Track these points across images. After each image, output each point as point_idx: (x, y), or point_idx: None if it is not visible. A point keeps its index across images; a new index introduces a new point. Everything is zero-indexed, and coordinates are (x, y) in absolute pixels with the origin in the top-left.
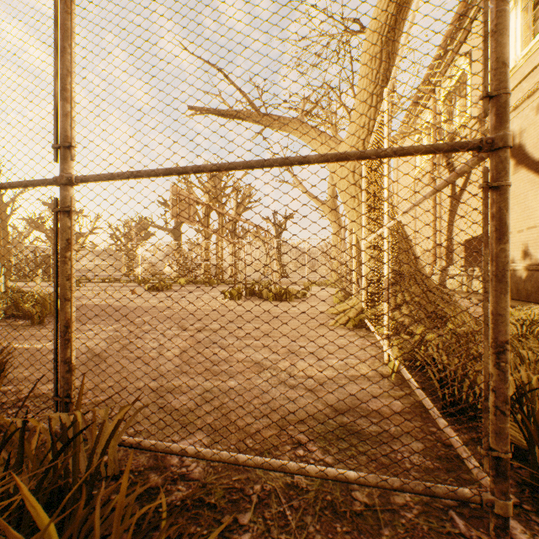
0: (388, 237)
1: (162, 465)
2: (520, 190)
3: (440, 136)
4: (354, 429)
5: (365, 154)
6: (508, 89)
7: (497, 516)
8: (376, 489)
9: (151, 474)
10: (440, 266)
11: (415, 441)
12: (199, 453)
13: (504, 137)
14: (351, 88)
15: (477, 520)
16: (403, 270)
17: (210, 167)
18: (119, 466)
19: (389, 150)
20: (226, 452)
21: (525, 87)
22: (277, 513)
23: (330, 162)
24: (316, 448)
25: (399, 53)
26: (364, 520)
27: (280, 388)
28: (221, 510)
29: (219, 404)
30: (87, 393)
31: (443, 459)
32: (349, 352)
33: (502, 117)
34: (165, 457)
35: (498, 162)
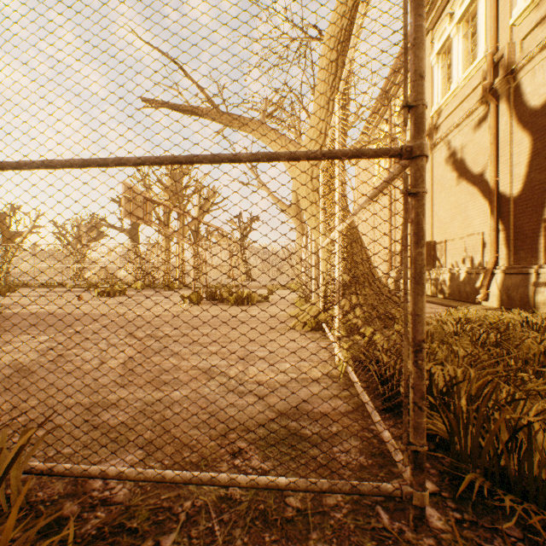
0: (339, 240)
1: (82, 490)
2: (461, 201)
3: (395, 146)
4: (298, 432)
5: (296, 155)
6: (424, 101)
7: (415, 507)
8: (310, 492)
9: (66, 502)
10: (395, 270)
11: (354, 440)
12: (121, 474)
13: (420, 146)
14: (313, 93)
15: (401, 513)
16: (358, 274)
17: (135, 160)
18: (28, 497)
19: (318, 152)
20: (153, 470)
21: (465, 107)
22: (205, 530)
23: (261, 161)
24: (256, 456)
25: (347, 61)
26: (294, 525)
27: (228, 396)
28: (143, 534)
29: (159, 417)
30: (2, 415)
31: (377, 455)
32: (303, 355)
33: (419, 127)
34: (87, 481)
35: (417, 169)
